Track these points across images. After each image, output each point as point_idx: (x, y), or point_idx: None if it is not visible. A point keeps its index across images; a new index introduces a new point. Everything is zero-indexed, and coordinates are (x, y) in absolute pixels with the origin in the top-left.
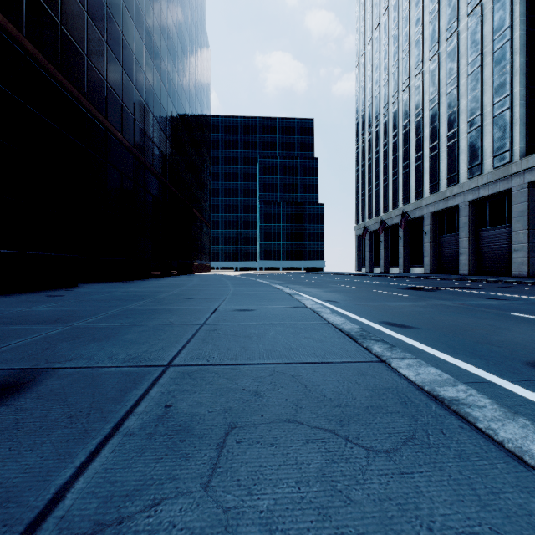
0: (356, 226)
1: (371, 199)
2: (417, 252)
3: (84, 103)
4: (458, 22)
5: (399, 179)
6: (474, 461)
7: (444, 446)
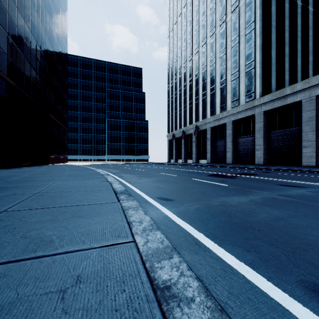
0: (168, 134)
1: (177, 118)
2: (203, 150)
3: None
4: (226, 16)
5: (193, 106)
6: None
7: None
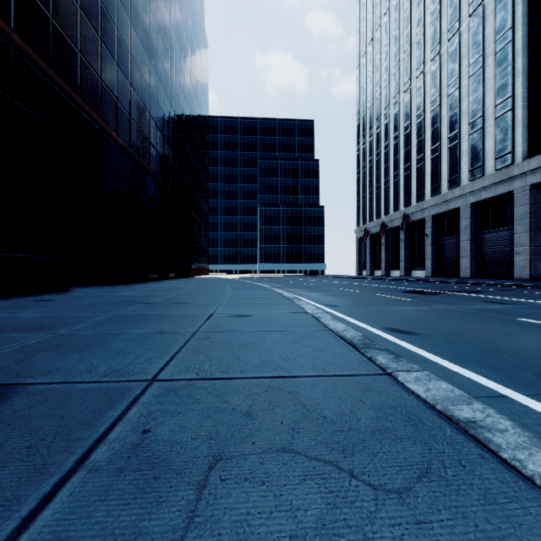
0: (357, 228)
1: (372, 201)
2: (418, 255)
3: (76, 100)
4: (460, 22)
5: (400, 181)
6: (502, 503)
7: (465, 483)
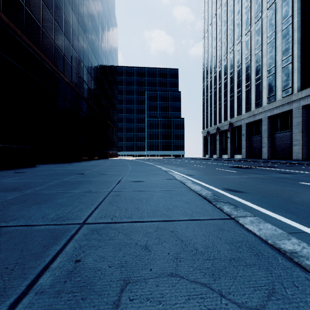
0: (203, 131)
1: (211, 115)
2: (238, 146)
3: (40, 54)
4: (262, 13)
5: (227, 103)
6: None
7: (302, 301)
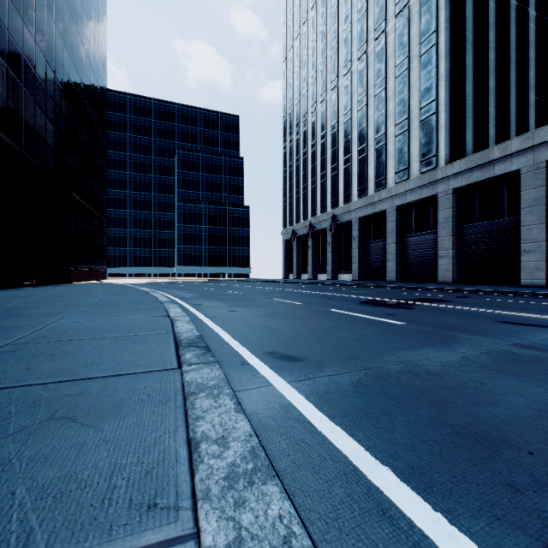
0: (284, 230)
1: (299, 202)
2: (345, 258)
3: None
4: (386, 22)
5: (327, 182)
6: None
7: None
